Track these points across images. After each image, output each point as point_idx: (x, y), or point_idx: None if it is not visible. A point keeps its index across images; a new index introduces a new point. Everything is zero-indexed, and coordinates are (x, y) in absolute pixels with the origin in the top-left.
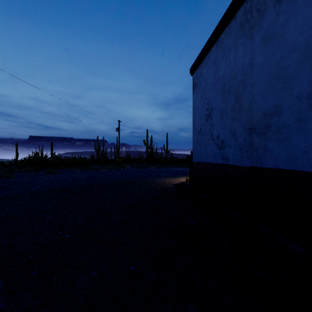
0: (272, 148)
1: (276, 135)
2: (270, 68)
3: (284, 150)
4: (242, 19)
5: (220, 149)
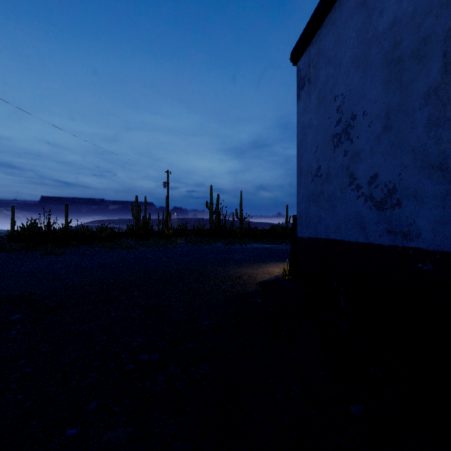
0: None
1: None
2: None
3: None
4: None
5: (380, 209)
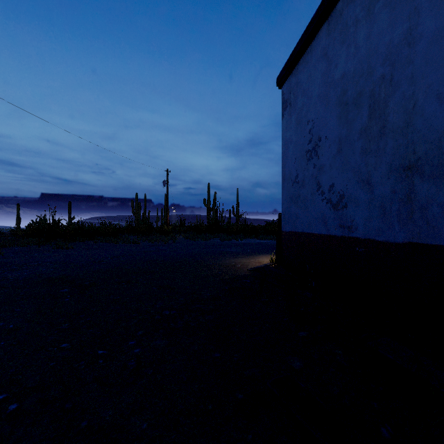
0: None
1: None
2: None
3: None
4: None
5: (335, 209)
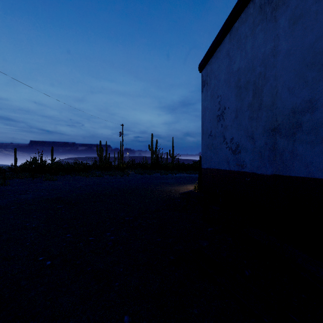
0: (303, 152)
1: (309, 136)
2: (300, 54)
3: (321, 155)
4: (262, 1)
5: (234, 154)
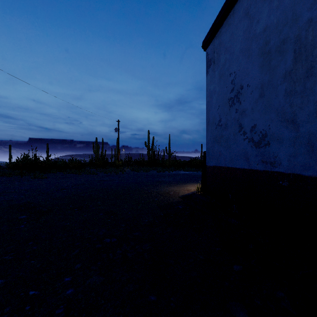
0: None
1: None
2: None
3: None
4: None
5: (257, 147)
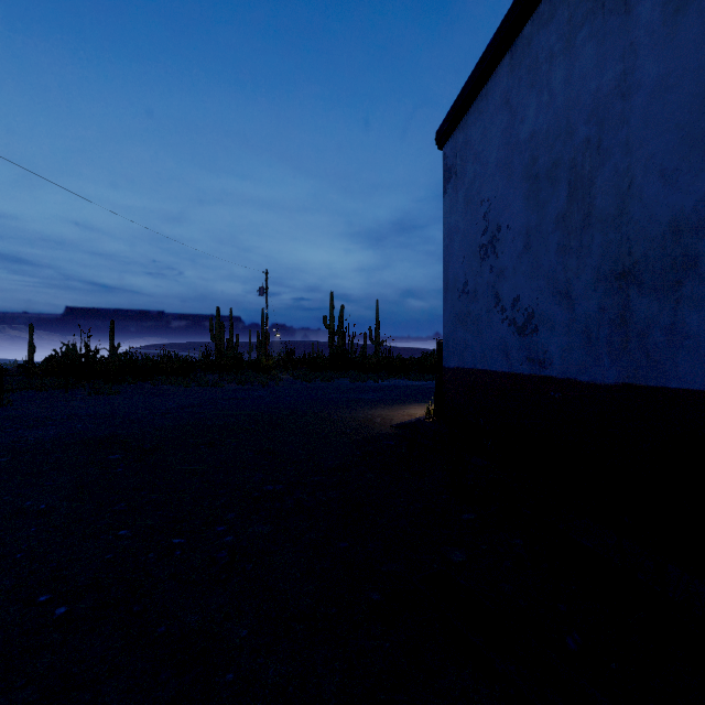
0: (701, 330)
1: None
2: (693, 86)
3: None
4: None
5: (521, 335)
